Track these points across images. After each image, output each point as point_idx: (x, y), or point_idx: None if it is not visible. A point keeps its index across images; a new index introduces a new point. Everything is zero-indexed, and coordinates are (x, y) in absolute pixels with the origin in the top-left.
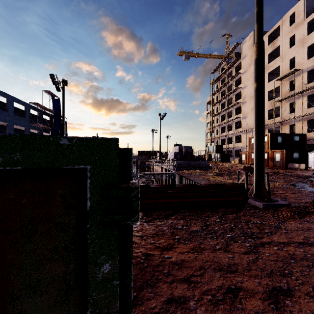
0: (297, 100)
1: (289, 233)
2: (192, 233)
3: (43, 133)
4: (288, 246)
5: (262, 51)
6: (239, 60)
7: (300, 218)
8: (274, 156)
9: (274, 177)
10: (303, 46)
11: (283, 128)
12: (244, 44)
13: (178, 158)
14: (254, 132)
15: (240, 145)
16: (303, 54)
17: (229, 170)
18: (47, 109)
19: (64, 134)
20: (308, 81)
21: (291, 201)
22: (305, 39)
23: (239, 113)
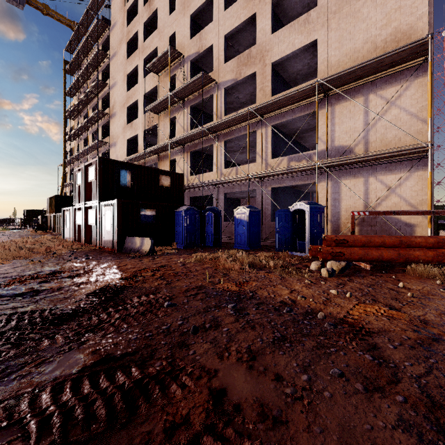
0: (178, 113)
1: None
2: None
3: None
4: None
5: None
6: (107, 31)
7: None
8: (104, 217)
9: None
10: (186, 14)
11: (162, 166)
12: (113, 1)
13: None
14: None
15: None
16: (185, 27)
17: None
18: None
19: None
20: None
21: None
22: None
23: None
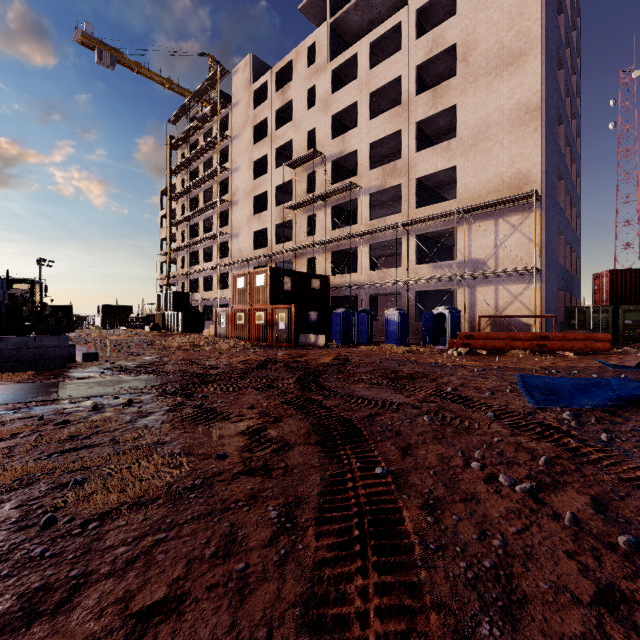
0: (318, 212)
1: None
2: None
3: None
4: None
5: None
6: (226, 109)
7: None
8: (277, 318)
9: (247, 381)
10: (327, 113)
11: (298, 263)
12: (234, 77)
13: None
14: None
15: (228, 294)
16: (326, 127)
17: (155, 359)
18: None
19: None
20: (334, 181)
21: None
22: (330, 99)
23: (227, 224)
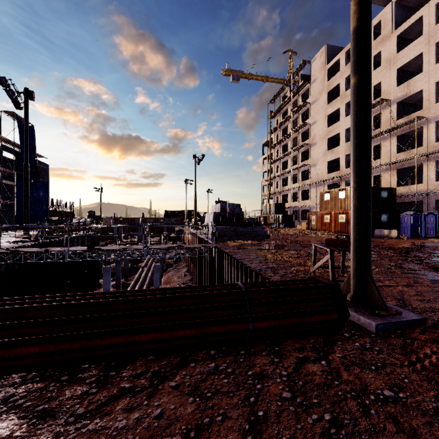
0: (383, 142)
1: None
2: None
3: (6, 182)
4: None
5: (368, 11)
6: (307, 85)
7: None
8: None
9: None
10: (392, 68)
11: None
12: (313, 63)
13: (220, 222)
14: (352, 174)
15: (308, 203)
16: (391, 79)
17: (295, 239)
18: (10, 142)
19: (28, 182)
20: (398, 117)
21: (418, 308)
22: (394, 58)
23: (306, 158)
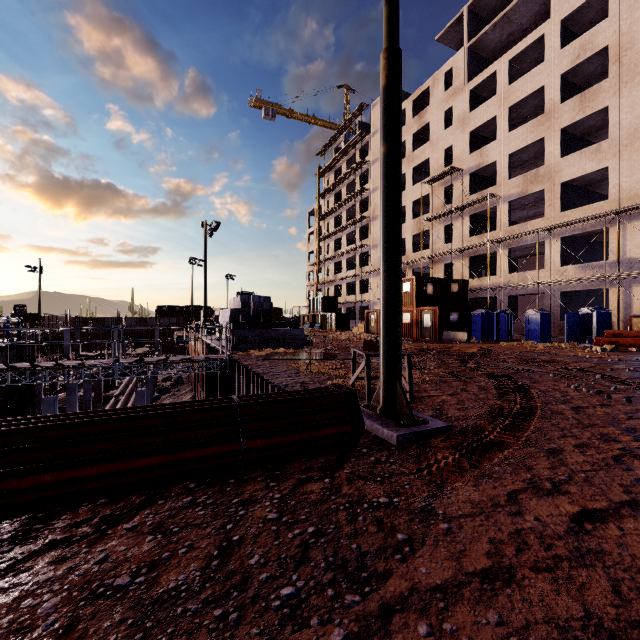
0: (455, 221)
1: (455, 533)
2: (149, 615)
3: None
4: (456, 602)
5: (398, 70)
6: (366, 137)
7: (472, 467)
8: (422, 318)
9: (421, 358)
10: (464, 130)
11: (435, 269)
12: (374, 109)
13: (240, 323)
14: (382, 261)
15: (368, 298)
16: (464, 143)
17: (345, 346)
18: None
19: None
20: (471, 191)
21: (452, 417)
22: (467, 118)
23: (366, 237)
